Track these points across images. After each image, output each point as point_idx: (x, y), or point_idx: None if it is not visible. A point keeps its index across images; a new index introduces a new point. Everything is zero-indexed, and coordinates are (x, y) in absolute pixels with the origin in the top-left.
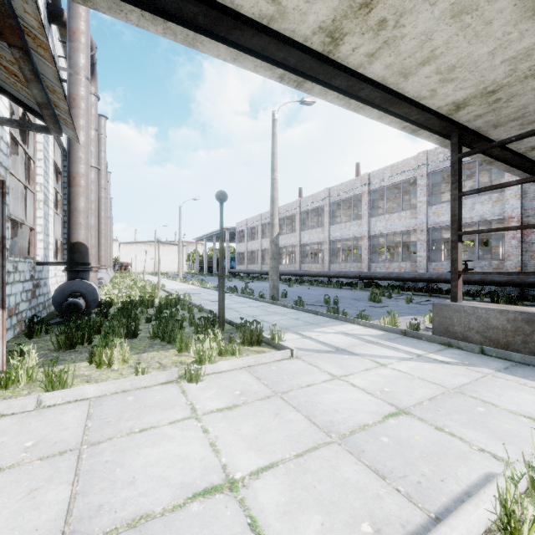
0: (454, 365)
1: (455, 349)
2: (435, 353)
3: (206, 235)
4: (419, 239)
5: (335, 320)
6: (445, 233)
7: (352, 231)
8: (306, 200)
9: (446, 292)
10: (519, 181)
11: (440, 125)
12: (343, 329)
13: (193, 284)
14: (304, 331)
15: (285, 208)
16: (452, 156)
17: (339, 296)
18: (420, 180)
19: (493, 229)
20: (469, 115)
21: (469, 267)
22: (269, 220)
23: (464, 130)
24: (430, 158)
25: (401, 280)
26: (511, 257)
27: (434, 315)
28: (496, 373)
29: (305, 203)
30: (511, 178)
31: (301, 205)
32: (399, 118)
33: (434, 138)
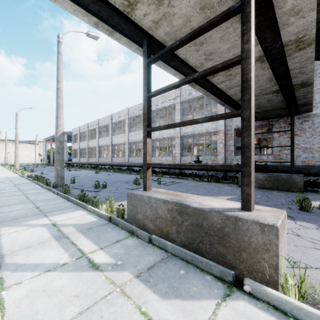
0: (98, 272)
1: (132, 238)
2: (105, 248)
3: (51, 136)
4: (176, 142)
5: (74, 206)
6: (195, 140)
7: (141, 137)
8: (115, 115)
9: (188, 175)
10: (180, 81)
11: (128, 29)
12: (61, 219)
13: (17, 173)
14: (11, 226)
15: (103, 120)
16: (144, 62)
17: (120, 180)
18: (177, 105)
19: (166, 125)
20: (147, 20)
21: (201, 160)
22: (93, 127)
23: (151, 39)
24: (182, 92)
25: (164, 168)
26: (220, 154)
27: (127, 203)
28: (132, 281)
29: (115, 117)
30: (220, 107)
31: (112, 118)
32: (73, 1)
33: (135, 47)
